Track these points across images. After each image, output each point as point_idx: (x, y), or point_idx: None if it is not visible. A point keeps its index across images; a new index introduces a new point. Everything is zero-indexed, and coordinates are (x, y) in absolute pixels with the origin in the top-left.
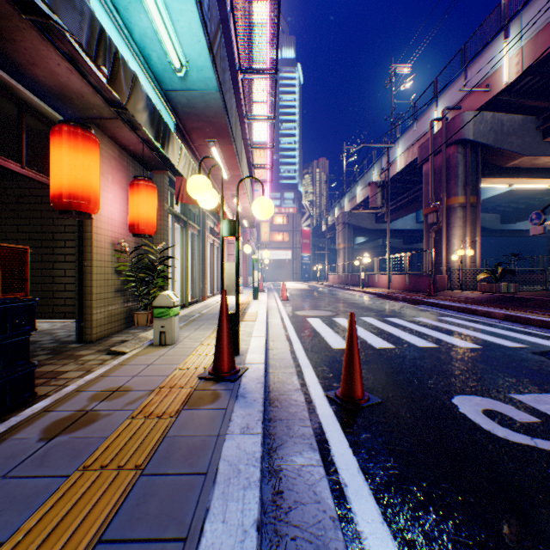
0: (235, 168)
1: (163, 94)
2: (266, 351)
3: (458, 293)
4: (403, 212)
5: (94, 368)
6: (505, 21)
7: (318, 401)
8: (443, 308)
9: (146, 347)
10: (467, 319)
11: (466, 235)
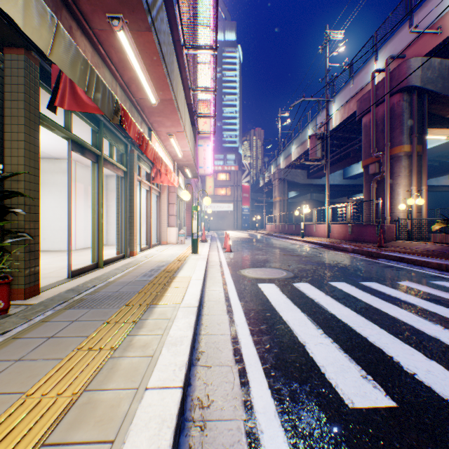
0: (163, 85)
1: None
2: None
3: (412, 244)
4: (333, 168)
5: None
6: None
7: None
8: (413, 264)
9: None
10: None
11: (412, 185)
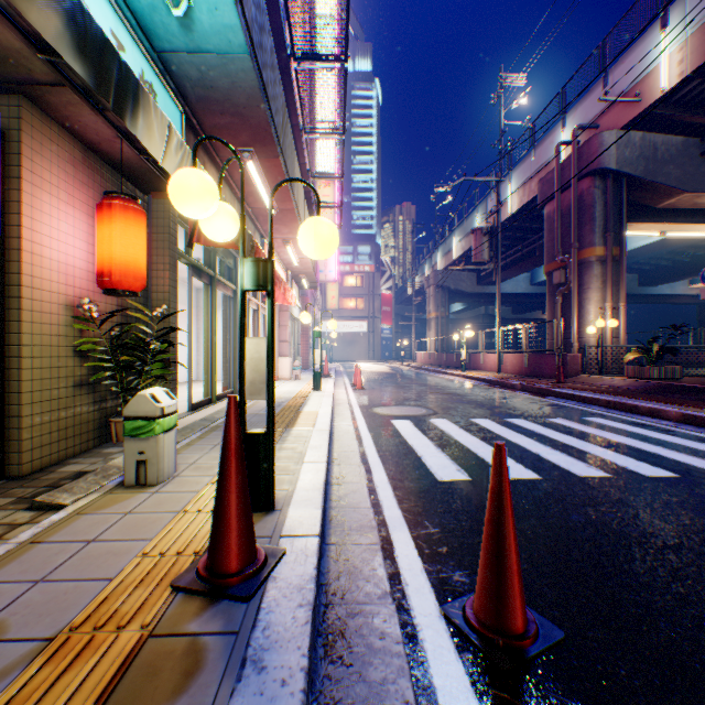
0: (285, 197)
1: (157, 59)
2: (327, 490)
3: (598, 379)
4: (514, 271)
5: None
6: (663, 3)
7: (430, 637)
8: (583, 403)
9: (109, 491)
10: (627, 420)
11: (606, 300)
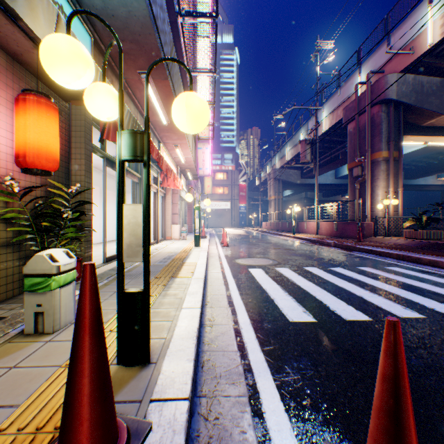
0: None
1: None
2: (201, 333)
3: (386, 239)
4: (325, 169)
5: None
6: None
7: None
8: (379, 255)
9: (8, 340)
10: (416, 269)
11: (389, 187)
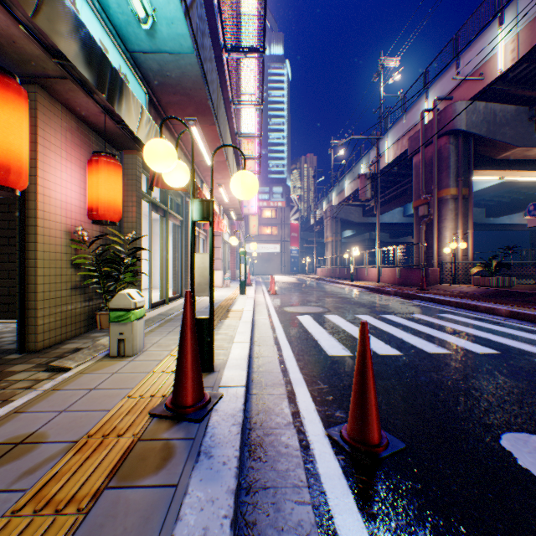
0: (219, 152)
1: (129, 57)
2: (250, 361)
3: (452, 287)
4: (391, 206)
5: (16, 395)
6: (500, 6)
7: (318, 447)
8: (439, 304)
9: (99, 360)
10: (470, 316)
11: (458, 228)
